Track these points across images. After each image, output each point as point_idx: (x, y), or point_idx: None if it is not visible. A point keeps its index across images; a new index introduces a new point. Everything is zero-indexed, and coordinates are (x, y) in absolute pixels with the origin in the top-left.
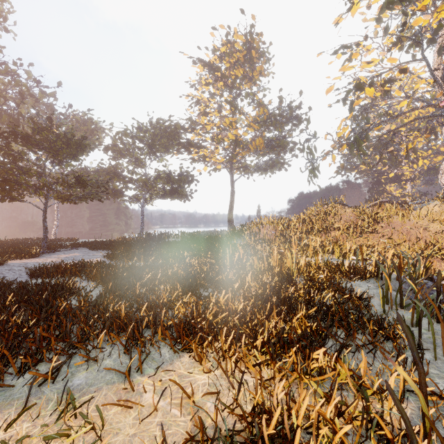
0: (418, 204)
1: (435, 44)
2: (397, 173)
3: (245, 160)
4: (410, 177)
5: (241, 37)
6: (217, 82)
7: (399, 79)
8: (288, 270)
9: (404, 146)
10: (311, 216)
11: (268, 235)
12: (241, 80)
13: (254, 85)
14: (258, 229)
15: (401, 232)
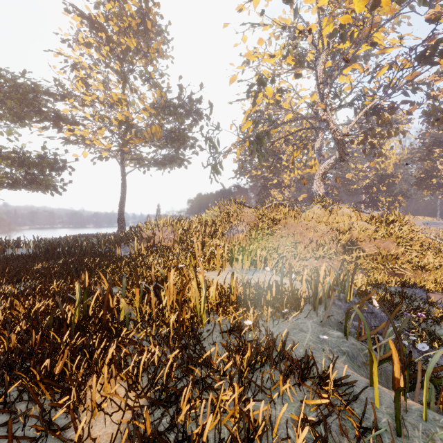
0: (302, 207)
1: (318, 62)
2: (279, 180)
3: (141, 152)
4: (288, 185)
5: (133, 0)
6: (101, 46)
7: (288, 90)
8: (192, 311)
9: (285, 157)
10: (214, 217)
11: (165, 240)
12: (134, 53)
13: (150, 64)
14: (152, 233)
15: (296, 234)
